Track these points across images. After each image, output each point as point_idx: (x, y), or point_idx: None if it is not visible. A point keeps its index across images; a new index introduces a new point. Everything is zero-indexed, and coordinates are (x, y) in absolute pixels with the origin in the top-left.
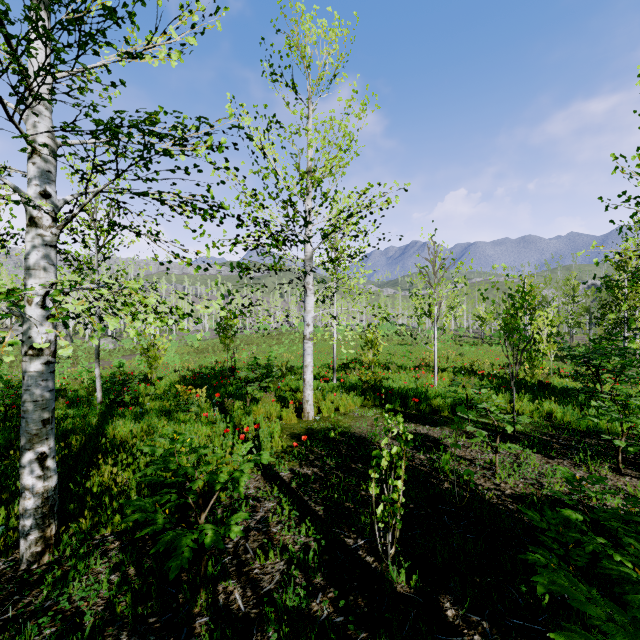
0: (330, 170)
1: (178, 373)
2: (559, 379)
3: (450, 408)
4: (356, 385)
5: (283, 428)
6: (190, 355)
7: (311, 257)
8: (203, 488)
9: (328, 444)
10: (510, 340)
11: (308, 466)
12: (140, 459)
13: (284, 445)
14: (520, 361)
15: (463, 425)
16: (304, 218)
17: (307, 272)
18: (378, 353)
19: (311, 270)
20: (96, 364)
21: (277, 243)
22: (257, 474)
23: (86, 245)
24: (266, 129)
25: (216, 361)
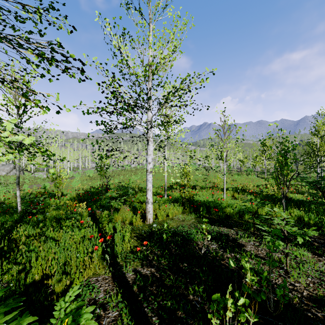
0: (163, 64)
1: (77, 191)
2: (290, 194)
3: (238, 215)
4: (178, 199)
5: (132, 230)
6: (87, 181)
7: (151, 120)
8: (62, 292)
9: (162, 244)
10: (283, 172)
11: (147, 266)
12: (13, 268)
13: (131, 246)
14: (288, 186)
15: (249, 227)
16: (146, 94)
17: (148, 130)
18: (190, 180)
19: (151, 127)
20: (17, 188)
21: (128, 108)
22: (108, 275)
23: (9, 113)
24: (121, 34)
25: (99, 184)
